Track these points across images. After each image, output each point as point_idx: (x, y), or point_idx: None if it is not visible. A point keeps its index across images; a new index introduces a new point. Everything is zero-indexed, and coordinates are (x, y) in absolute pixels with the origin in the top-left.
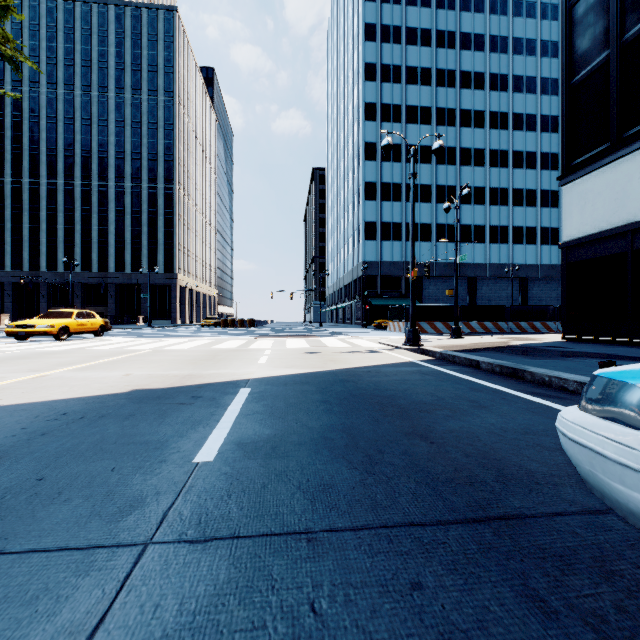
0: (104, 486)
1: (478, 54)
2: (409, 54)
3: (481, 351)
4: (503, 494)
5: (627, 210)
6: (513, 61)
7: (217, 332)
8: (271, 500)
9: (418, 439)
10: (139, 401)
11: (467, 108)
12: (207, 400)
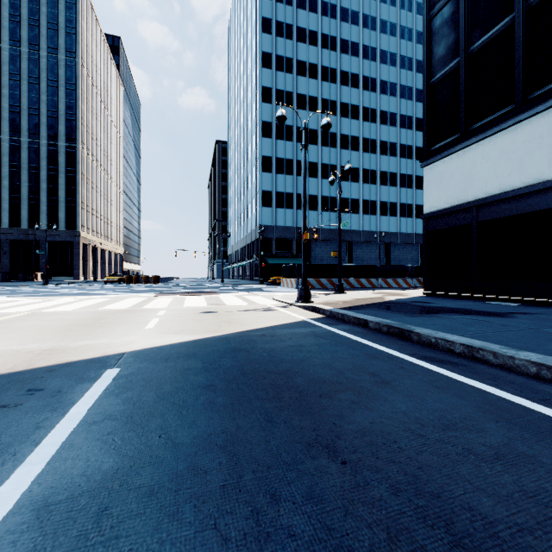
0: None
1: (354, 59)
2: (299, 50)
3: (365, 308)
4: None
5: (473, 189)
6: (380, 68)
7: (118, 289)
8: None
9: (325, 456)
10: None
11: (345, 102)
12: (47, 396)
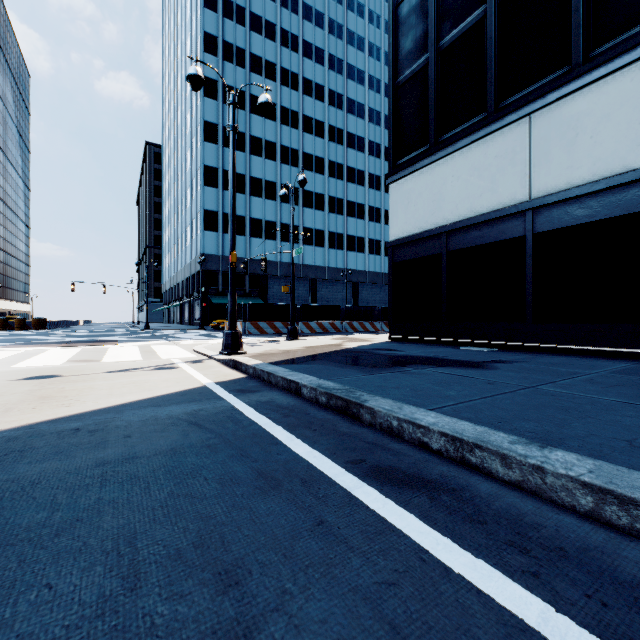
0: None
1: (319, 67)
2: (254, 41)
3: (309, 361)
4: None
5: (443, 212)
6: (347, 84)
7: None
8: None
9: None
10: None
11: (309, 115)
12: None
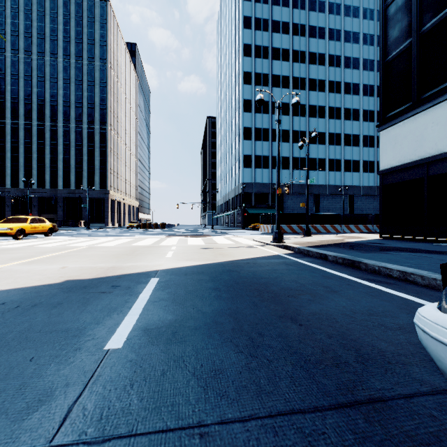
0: (19, 378)
1: (321, 41)
2: (274, 39)
3: (327, 247)
4: (365, 375)
5: (424, 149)
6: (344, 47)
7: (138, 232)
8: (169, 389)
9: (289, 322)
10: (68, 290)
11: (313, 78)
12: (123, 289)
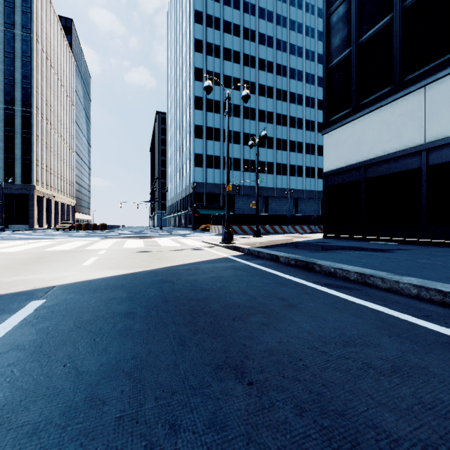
0: None
1: (269, 49)
2: (225, 39)
3: (277, 247)
4: None
5: (361, 152)
6: (290, 58)
7: (67, 235)
8: None
9: (232, 378)
10: None
11: (263, 83)
12: None
